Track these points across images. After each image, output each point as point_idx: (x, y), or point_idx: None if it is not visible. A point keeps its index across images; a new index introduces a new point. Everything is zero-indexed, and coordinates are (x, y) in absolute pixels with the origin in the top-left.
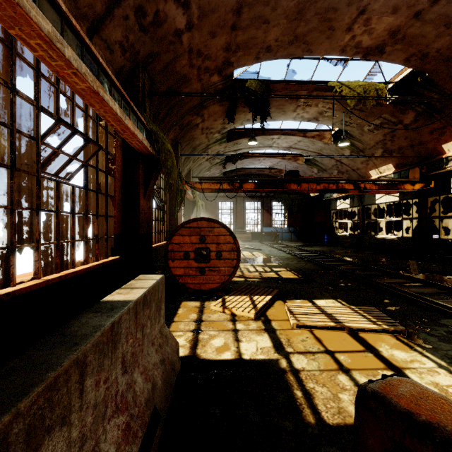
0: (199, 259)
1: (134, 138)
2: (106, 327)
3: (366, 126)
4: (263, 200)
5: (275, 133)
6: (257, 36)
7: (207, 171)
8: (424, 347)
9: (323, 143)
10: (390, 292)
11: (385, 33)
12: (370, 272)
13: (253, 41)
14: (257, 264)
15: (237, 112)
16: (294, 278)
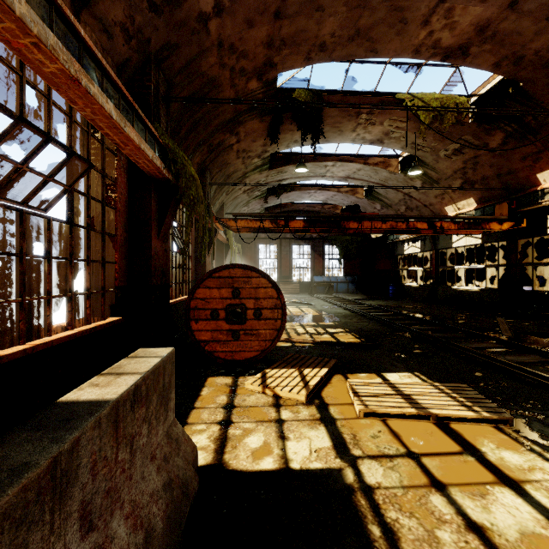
0: (232, 319)
1: (141, 154)
2: (38, 469)
3: (442, 151)
4: (314, 242)
5: (329, 158)
6: (308, 28)
7: (244, 207)
8: (542, 444)
9: (389, 172)
10: (482, 362)
11: (471, 29)
12: (451, 333)
13: (303, 35)
14: (307, 323)
15: (282, 131)
16: (355, 343)
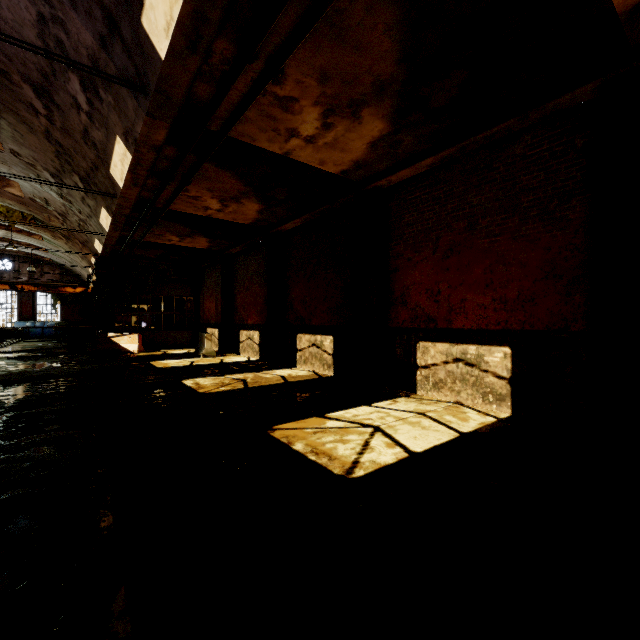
0: None
1: None
2: None
3: (47, 235)
4: None
5: None
6: None
7: None
8: None
9: (36, 239)
10: None
11: None
12: None
13: None
14: None
15: None
16: None
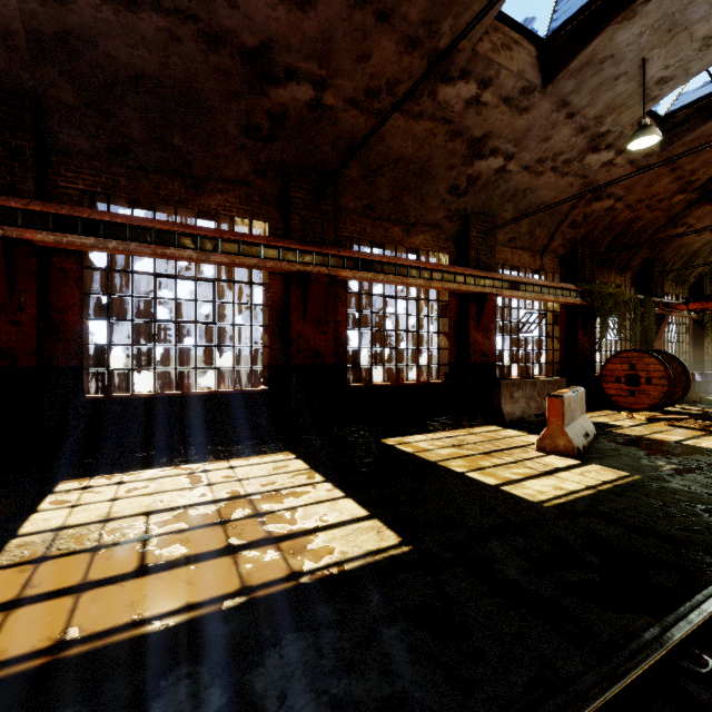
0: (629, 383)
1: (567, 303)
2: (532, 380)
3: None
4: None
5: None
6: None
7: None
8: None
9: None
10: None
11: None
12: None
13: None
14: None
15: None
16: None
